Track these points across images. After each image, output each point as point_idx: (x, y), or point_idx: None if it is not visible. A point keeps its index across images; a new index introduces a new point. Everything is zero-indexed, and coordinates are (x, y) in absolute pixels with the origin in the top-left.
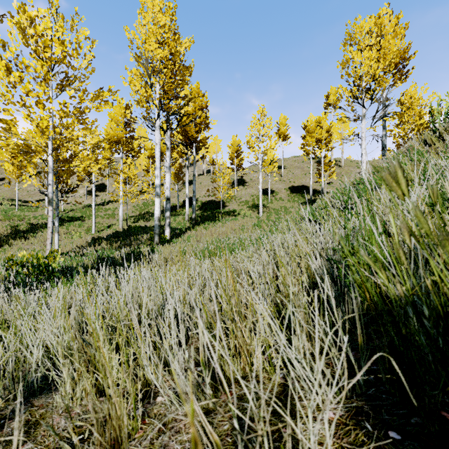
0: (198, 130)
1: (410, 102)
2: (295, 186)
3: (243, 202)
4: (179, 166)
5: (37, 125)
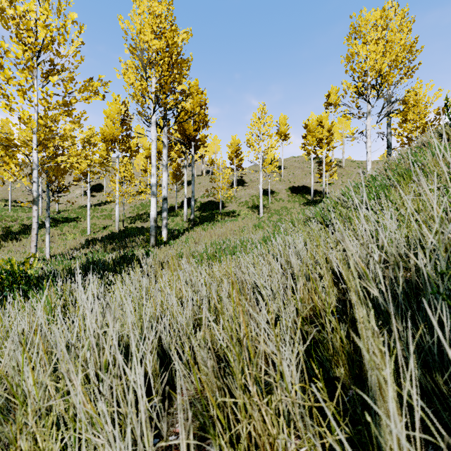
0: (197, 129)
1: (415, 100)
2: (295, 186)
3: (242, 202)
4: (178, 166)
5: (19, 117)
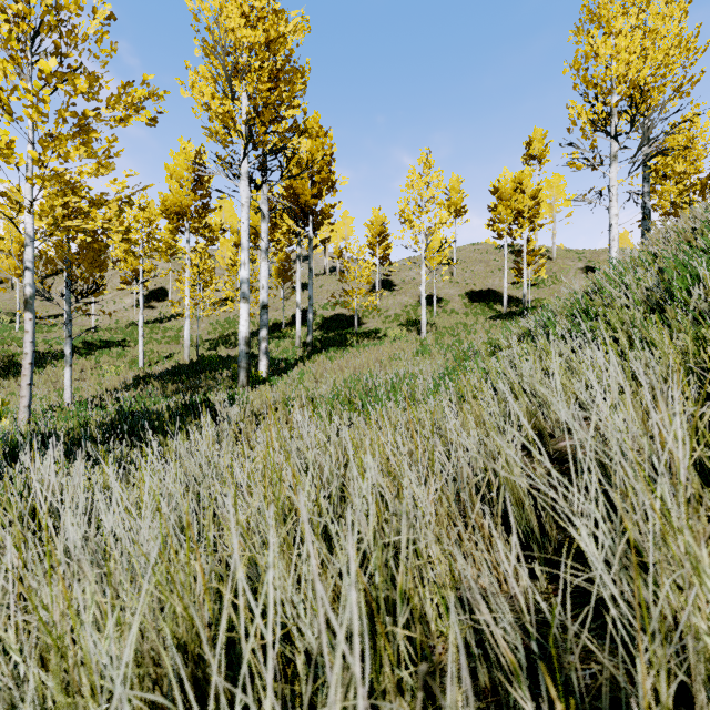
0: (318, 194)
1: (688, 138)
2: (475, 290)
3: (390, 317)
4: (286, 258)
5: None
